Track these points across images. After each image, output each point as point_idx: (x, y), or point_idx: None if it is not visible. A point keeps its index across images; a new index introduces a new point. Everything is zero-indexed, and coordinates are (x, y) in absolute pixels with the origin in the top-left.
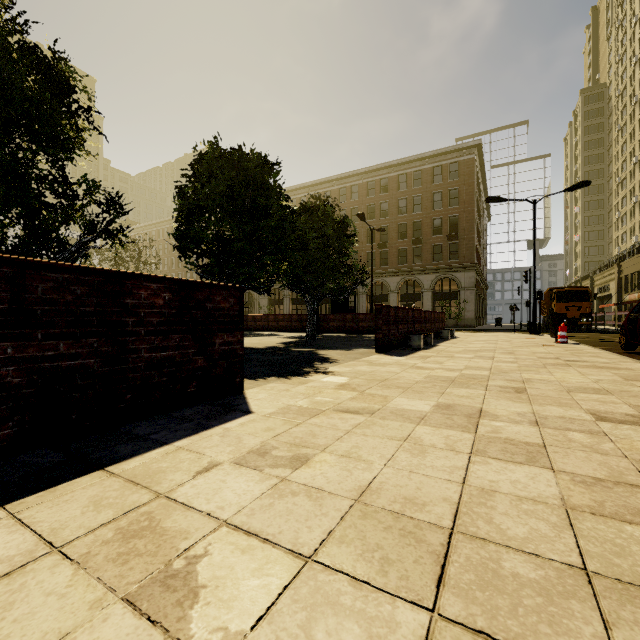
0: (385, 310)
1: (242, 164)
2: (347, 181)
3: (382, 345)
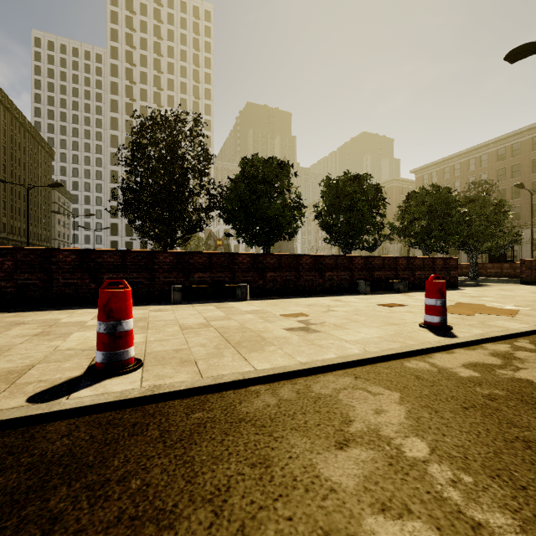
0: (528, 262)
1: (436, 195)
2: (506, 141)
3: (525, 281)
